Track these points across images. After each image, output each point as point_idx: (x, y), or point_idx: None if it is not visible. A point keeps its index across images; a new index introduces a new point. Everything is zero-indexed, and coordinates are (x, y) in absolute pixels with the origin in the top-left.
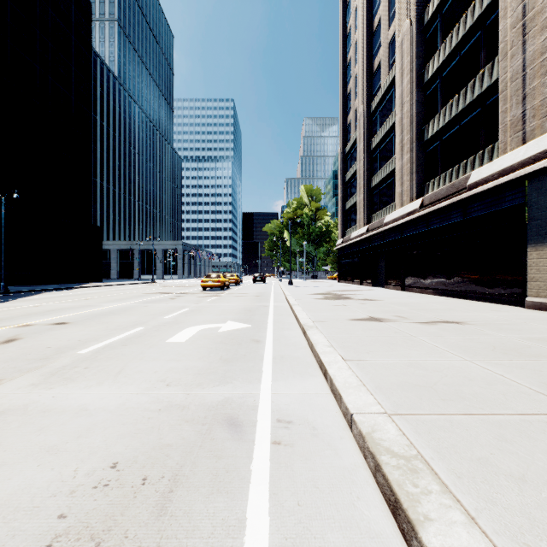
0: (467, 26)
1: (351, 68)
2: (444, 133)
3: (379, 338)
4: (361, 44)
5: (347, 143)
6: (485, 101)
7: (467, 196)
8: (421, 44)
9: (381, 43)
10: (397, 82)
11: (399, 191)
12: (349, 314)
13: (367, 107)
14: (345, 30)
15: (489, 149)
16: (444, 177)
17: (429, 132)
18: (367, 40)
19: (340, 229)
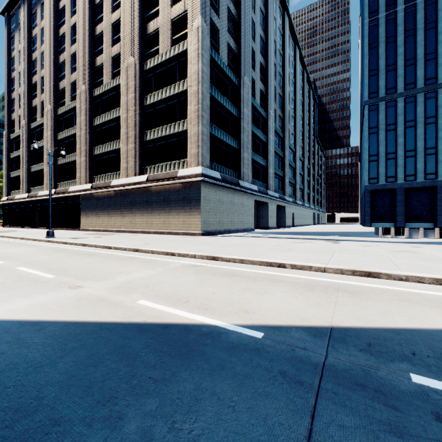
0: (70, 134)
1: (16, 85)
2: (65, 166)
3: (25, 235)
4: (24, 82)
5: (12, 131)
6: (76, 163)
7: (67, 195)
8: (56, 122)
9: (37, 96)
10: (45, 129)
11: (46, 182)
12: (17, 234)
13: (28, 124)
14: (10, 52)
15: (75, 181)
16: (64, 183)
17: (59, 162)
18: (28, 85)
19: (5, 190)
